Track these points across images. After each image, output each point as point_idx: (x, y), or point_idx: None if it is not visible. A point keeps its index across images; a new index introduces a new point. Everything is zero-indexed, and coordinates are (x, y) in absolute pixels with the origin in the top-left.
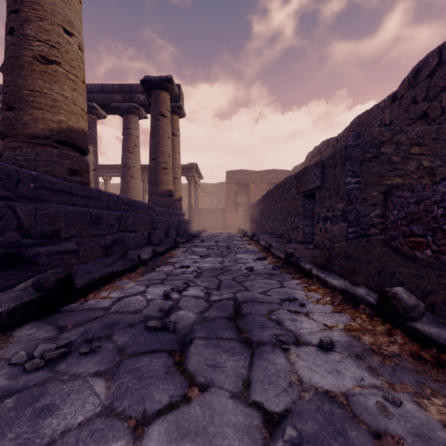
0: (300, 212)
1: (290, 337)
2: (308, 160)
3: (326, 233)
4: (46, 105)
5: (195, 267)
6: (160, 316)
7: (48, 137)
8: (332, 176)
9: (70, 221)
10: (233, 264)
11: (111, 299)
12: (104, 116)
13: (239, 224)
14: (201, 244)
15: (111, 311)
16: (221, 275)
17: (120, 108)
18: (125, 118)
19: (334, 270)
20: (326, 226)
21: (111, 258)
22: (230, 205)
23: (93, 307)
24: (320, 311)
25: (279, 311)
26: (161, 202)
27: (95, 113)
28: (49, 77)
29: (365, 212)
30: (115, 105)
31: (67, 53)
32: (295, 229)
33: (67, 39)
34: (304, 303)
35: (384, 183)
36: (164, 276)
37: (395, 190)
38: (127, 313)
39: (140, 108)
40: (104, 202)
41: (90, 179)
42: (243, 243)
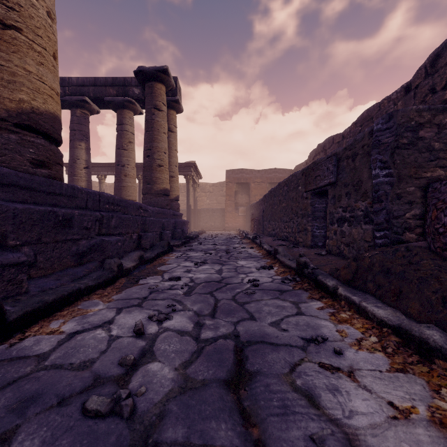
0: (308, 213)
1: (339, 444)
2: (311, 158)
3: (343, 236)
4: (1, 79)
5: (187, 278)
6: (119, 374)
7: (4, 119)
8: (351, 170)
9: (22, 223)
10: (234, 274)
11: (59, 335)
12: (97, 111)
13: (239, 224)
14: (197, 248)
15: (46, 363)
16: (219, 292)
17: (114, 102)
18: (119, 113)
19: (367, 289)
20: (342, 228)
21: (86, 268)
22: (230, 206)
23: (24, 354)
24: (371, 368)
25: (305, 367)
26: (156, 202)
27: (88, 107)
28: (6, 45)
29: (399, 212)
30: (108, 99)
31: (31, 18)
32: (303, 231)
33: (32, 1)
34: (342, 349)
35: (422, 176)
36: (146, 292)
37: (439, 184)
38: (69, 370)
39: (135, 102)
40: (80, 200)
41: (82, 177)
42: (244, 246)
